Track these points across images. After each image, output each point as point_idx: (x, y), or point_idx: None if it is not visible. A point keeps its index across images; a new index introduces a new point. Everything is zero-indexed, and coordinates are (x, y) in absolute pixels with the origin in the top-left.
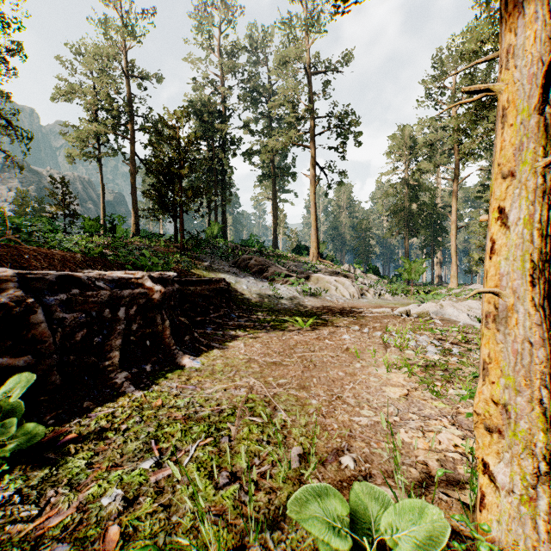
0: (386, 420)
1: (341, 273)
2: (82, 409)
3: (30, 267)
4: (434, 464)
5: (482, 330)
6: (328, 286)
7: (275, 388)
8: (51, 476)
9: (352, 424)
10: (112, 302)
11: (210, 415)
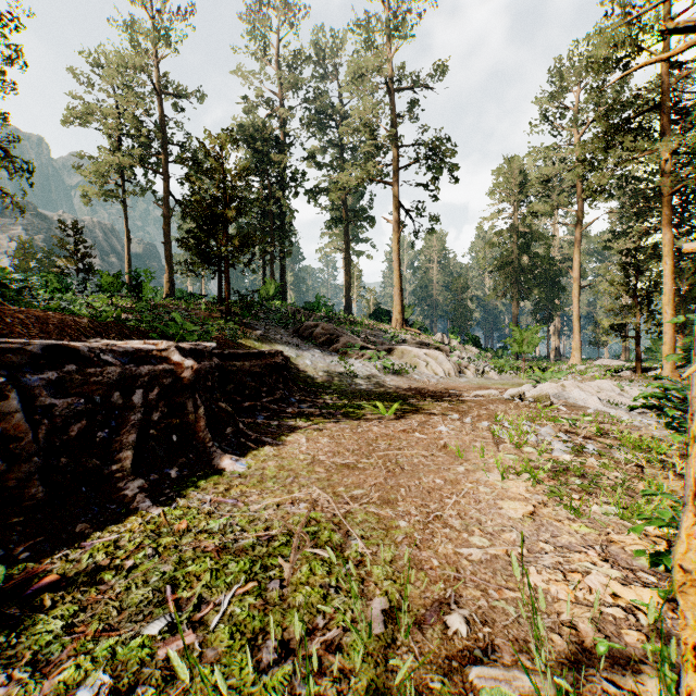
0: (508, 553)
1: (432, 344)
2: (73, 535)
3: (12, 334)
4: (587, 627)
5: (691, 430)
6: (416, 361)
7: (348, 503)
8: (8, 647)
9: (459, 560)
10: (124, 383)
11: (255, 544)
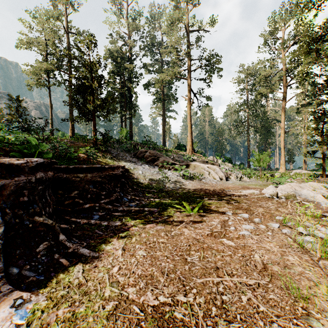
0: None
1: (208, 162)
2: None
3: None
4: None
5: None
6: (203, 171)
7: None
8: None
9: None
10: None
11: None
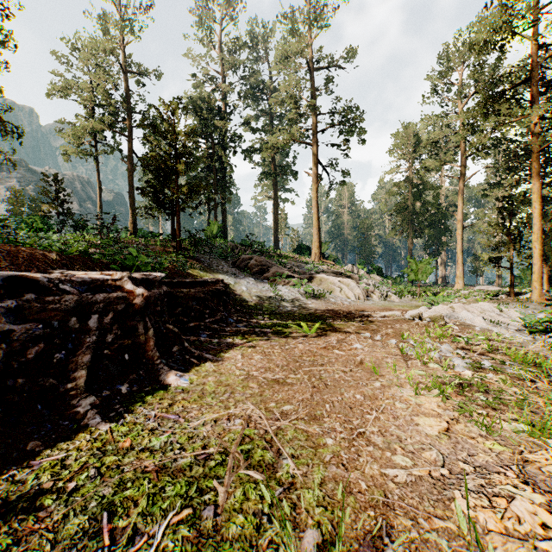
0: (431, 474)
1: (344, 273)
2: (24, 453)
3: None
4: None
5: None
6: (332, 287)
7: (279, 419)
8: None
9: (386, 482)
10: (80, 309)
11: (192, 464)
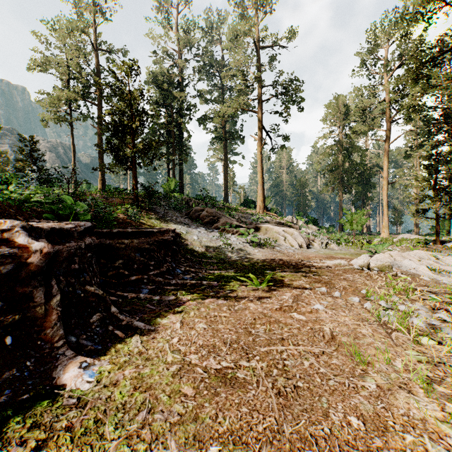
0: None
1: (285, 224)
2: None
3: None
4: None
5: None
6: (277, 236)
7: None
8: None
9: None
10: None
11: None
